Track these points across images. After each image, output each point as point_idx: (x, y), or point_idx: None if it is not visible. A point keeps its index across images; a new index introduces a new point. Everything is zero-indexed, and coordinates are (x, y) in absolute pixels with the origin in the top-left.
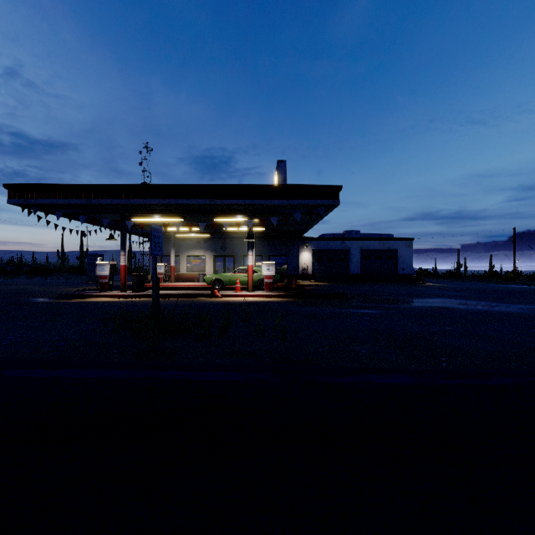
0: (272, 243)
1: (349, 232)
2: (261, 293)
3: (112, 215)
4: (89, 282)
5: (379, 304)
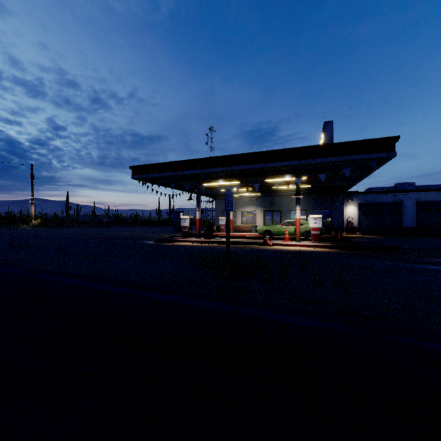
0: (316, 198)
1: (402, 184)
2: (308, 244)
3: (190, 182)
4: (175, 231)
5: None
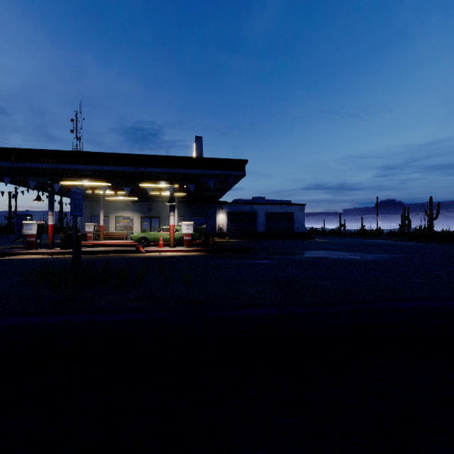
0: (193, 206)
1: (257, 198)
2: (181, 249)
3: (40, 178)
4: (17, 241)
5: (276, 256)
